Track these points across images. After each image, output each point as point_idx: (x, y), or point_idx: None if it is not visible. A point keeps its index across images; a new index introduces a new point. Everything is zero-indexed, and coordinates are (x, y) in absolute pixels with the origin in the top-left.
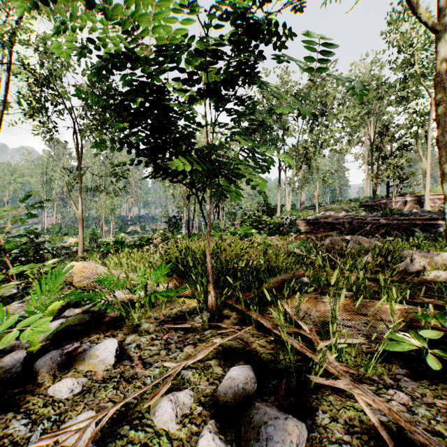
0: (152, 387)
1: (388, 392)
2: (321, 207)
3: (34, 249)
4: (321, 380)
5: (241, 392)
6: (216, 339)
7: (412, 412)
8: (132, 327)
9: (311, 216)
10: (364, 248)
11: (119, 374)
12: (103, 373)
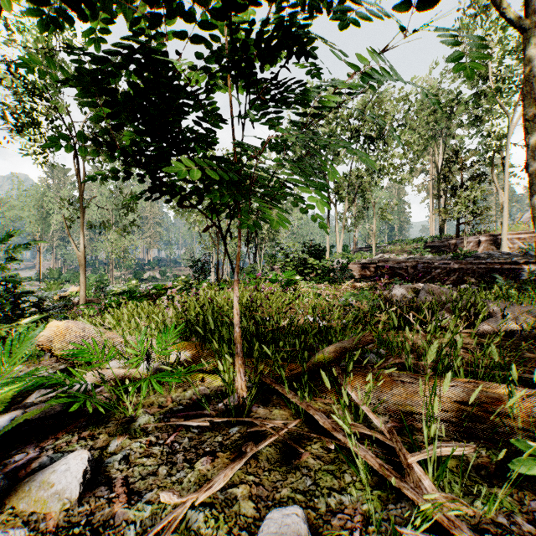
0: None
1: None
2: (378, 248)
3: (14, 302)
4: None
5: None
6: (247, 445)
7: None
8: (123, 422)
9: (367, 260)
10: (439, 299)
11: (85, 515)
12: (59, 514)
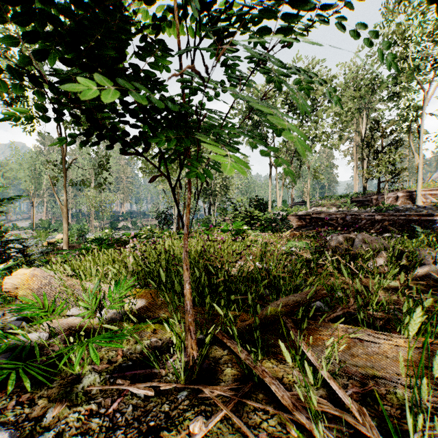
0: None
1: None
2: (311, 202)
3: None
4: None
5: None
6: (195, 420)
7: None
8: (67, 383)
9: (303, 212)
10: (373, 247)
11: None
12: None
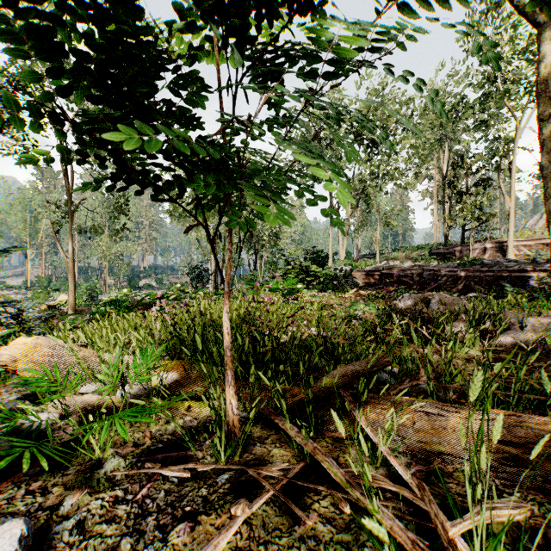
0: None
1: None
2: (382, 255)
3: None
4: None
5: None
6: (238, 503)
7: None
8: (86, 469)
9: (371, 267)
10: (452, 310)
11: None
12: None
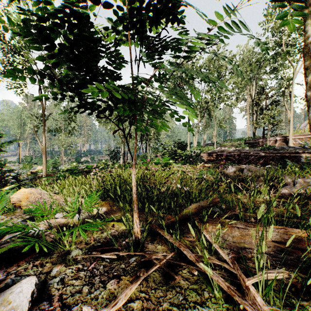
0: None
1: None
2: (217, 144)
3: (1, 176)
4: None
5: None
6: (140, 271)
7: None
8: (62, 255)
9: (211, 150)
10: (255, 174)
11: None
12: None
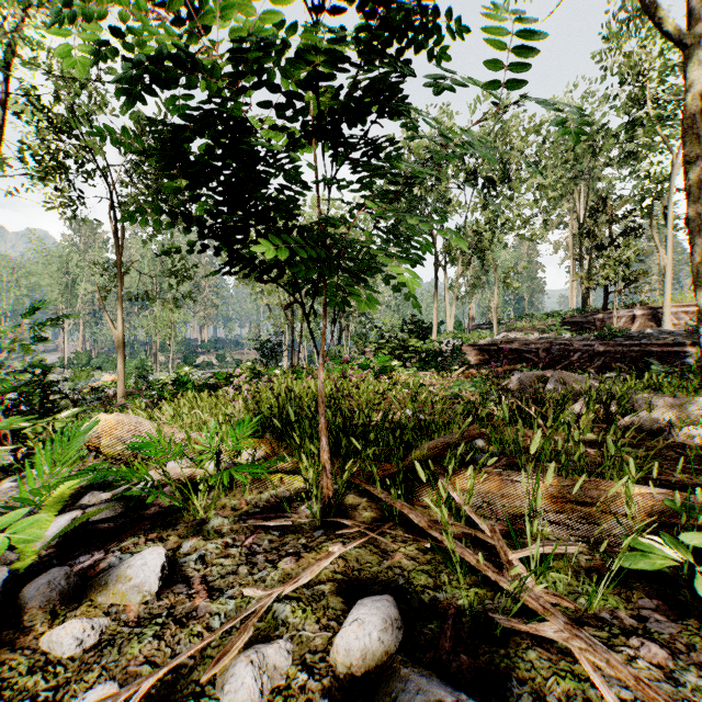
0: (222, 635)
1: (630, 643)
2: (501, 325)
3: (42, 393)
4: (515, 624)
5: (375, 647)
6: (334, 545)
7: (674, 680)
8: (193, 525)
9: (486, 340)
10: (573, 390)
11: (165, 609)
12: (139, 608)
